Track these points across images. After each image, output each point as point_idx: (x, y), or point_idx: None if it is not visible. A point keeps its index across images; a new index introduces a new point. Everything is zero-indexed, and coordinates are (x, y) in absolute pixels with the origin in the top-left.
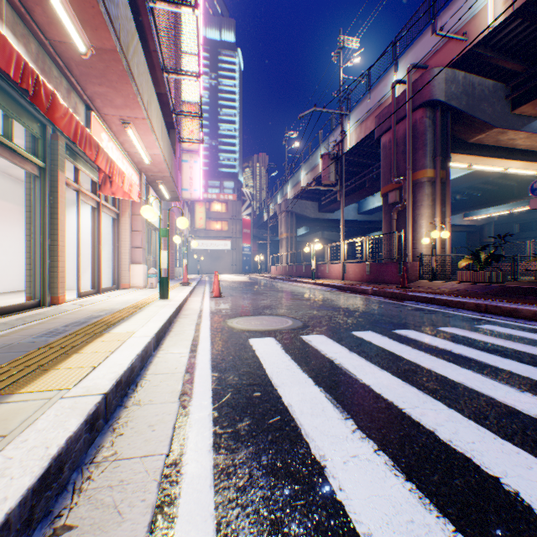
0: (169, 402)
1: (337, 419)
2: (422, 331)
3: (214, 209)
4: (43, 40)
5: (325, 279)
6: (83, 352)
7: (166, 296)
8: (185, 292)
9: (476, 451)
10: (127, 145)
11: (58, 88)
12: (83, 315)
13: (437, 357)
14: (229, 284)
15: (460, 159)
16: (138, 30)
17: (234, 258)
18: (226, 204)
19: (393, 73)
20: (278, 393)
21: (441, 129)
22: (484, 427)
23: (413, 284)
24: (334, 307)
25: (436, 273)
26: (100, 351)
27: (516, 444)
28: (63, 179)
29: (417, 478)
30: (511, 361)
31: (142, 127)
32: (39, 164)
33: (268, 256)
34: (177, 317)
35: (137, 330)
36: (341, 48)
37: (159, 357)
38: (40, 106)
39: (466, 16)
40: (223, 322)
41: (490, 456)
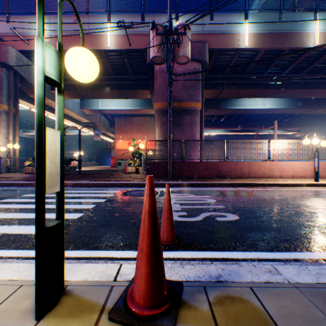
0: None
1: (0, 226)
2: (16, 198)
3: None
4: None
5: None
6: None
7: None
8: None
9: (46, 216)
10: None
11: None
12: None
13: (28, 204)
14: None
15: (25, 103)
16: None
17: None
18: None
19: None
20: None
21: (15, 84)
22: (47, 213)
23: None
24: None
25: (11, 168)
26: None
27: (55, 213)
28: None
29: (34, 224)
30: (53, 199)
31: None
32: None
33: None
34: None
35: None
36: None
37: None
38: None
39: (30, 32)
40: None
41: (50, 216)
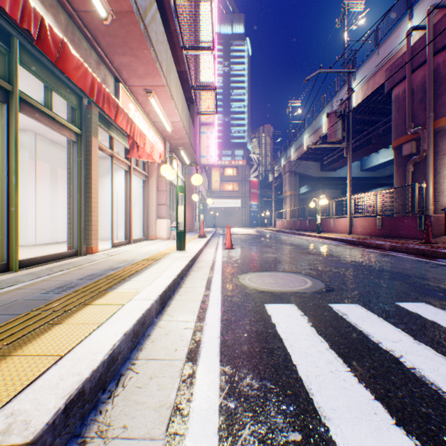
0: (150, 437)
1: None
2: None
3: (226, 173)
4: (70, 12)
5: (329, 233)
6: (67, 323)
7: (182, 248)
8: (201, 244)
9: None
10: (152, 115)
11: (87, 59)
12: (104, 265)
13: None
14: (239, 236)
15: None
16: (161, 12)
17: (243, 214)
18: (236, 168)
19: (406, 22)
20: (333, 444)
21: None
22: None
23: (438, 240)
24: (353, 264)
25: None
26: (85, 323)
27: None
28: (96, 144)
29: None
30: None
31: (162, 96)
32: (75, 130)
33: (273, 212)
34: (190, 270)
35: (142, 288)
36: (346, 12)
37: (160, 327)
38: (48, 53)
39: None
40: (235, 278)
41: None
